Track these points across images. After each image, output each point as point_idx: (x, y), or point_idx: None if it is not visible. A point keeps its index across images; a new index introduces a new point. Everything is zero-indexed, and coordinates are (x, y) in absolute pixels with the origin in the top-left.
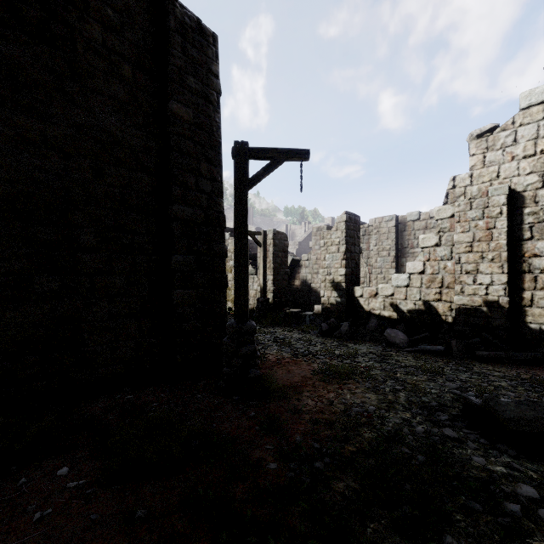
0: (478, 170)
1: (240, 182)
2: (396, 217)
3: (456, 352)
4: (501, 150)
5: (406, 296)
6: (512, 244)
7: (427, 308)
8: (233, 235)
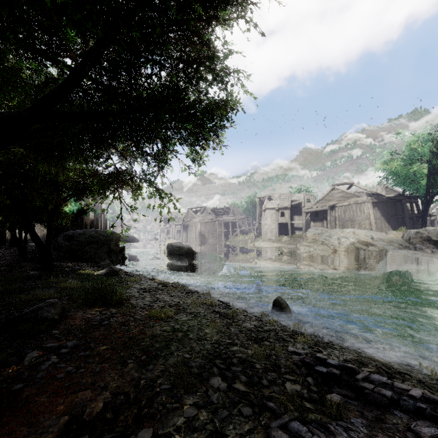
0: None
1: None
2: None
3: None
4: None
5: None
6: None
7: None
8: None
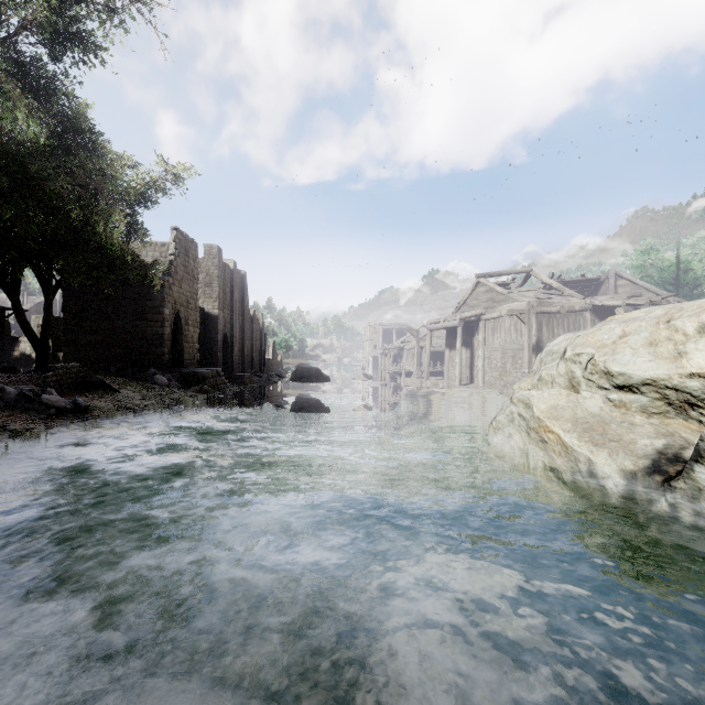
0: None
1: (3, 317)
2: None
3: None
4: None
5: None
6: None
7: None
8: None
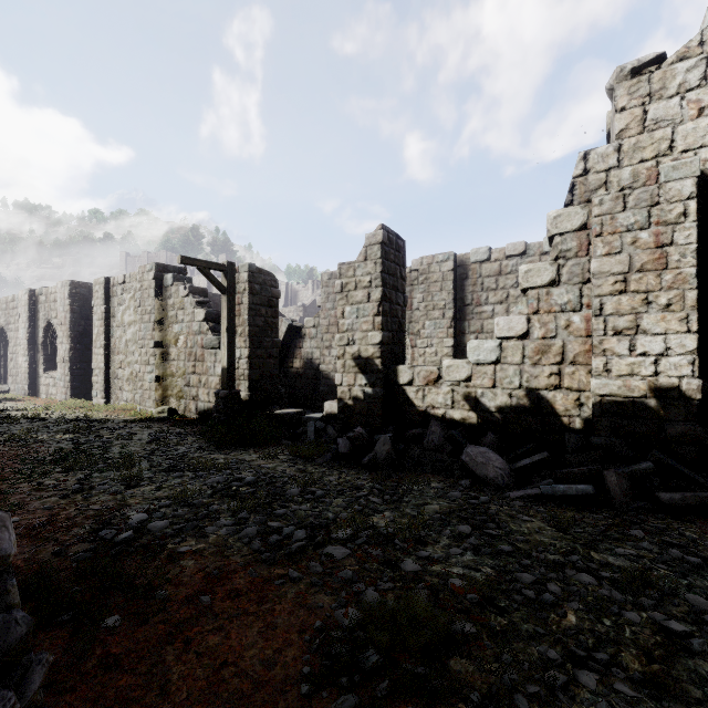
0: (632, 137)
1: None
2: (454, 255)
3: (621, 497)
4: (679, 96)
5: (495, 380)
6: (700, 276)
7: (535, 404)
8: (180, 279)
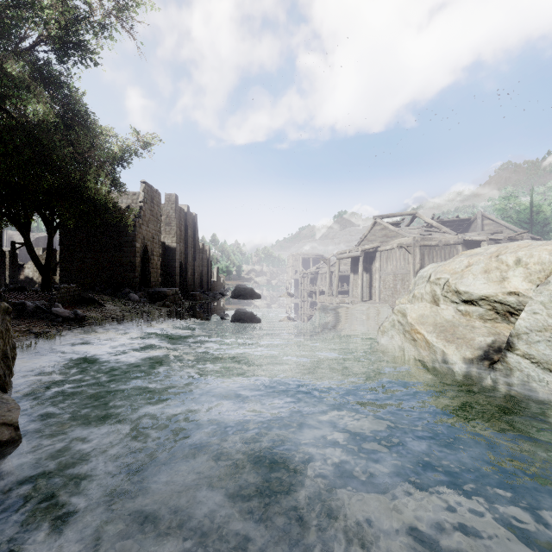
0: None
1: (13, 250)
2: None
3: None
4: None
5: None
6: None
7: None
8: None
